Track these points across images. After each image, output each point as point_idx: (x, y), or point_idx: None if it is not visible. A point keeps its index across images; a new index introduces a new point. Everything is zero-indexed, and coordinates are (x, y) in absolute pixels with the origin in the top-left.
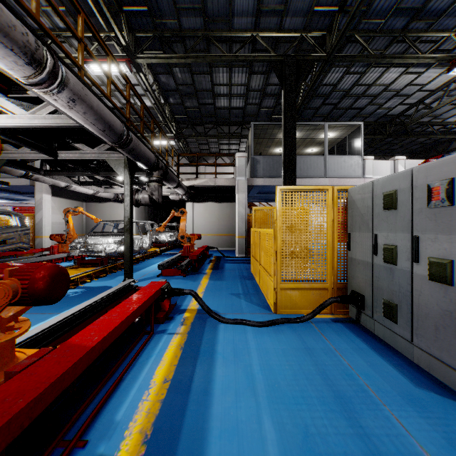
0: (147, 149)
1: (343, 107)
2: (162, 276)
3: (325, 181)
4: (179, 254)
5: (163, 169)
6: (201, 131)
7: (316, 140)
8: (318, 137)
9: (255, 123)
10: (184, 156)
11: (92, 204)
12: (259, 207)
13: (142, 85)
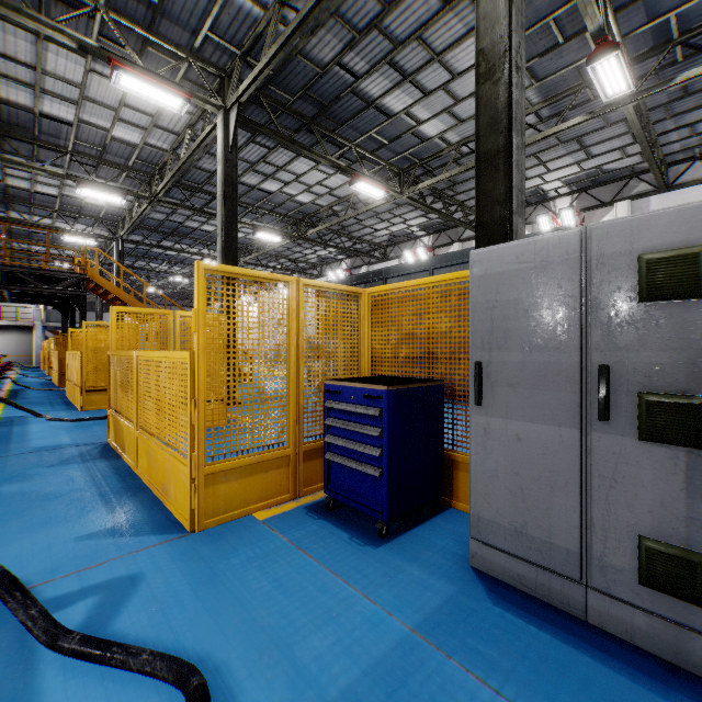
0: None
1: None
2: None
3: None
4: None
5: None
6: None
7: None
8: None
9: None
10: None
11: None
12: None
13: None
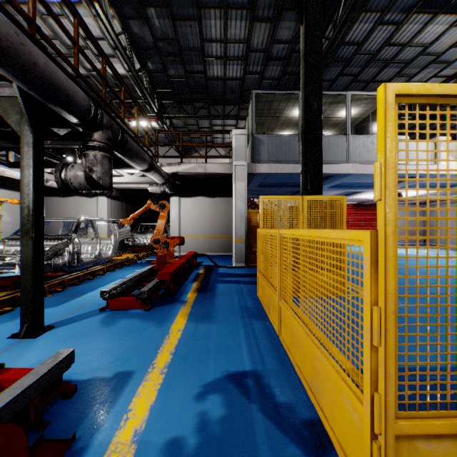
0: (63, 75)
1: (363, 80)
2: (109, 309)
3: (348, 168)
4: (152, 266)
5: (114, 130)
6: (190, 113)
7: (331, 119)
8: (334, 115)
9: (257, 92)
10: (173, 146)
11: (53, 198)
12: (270, 196)
13: (108, 40)
